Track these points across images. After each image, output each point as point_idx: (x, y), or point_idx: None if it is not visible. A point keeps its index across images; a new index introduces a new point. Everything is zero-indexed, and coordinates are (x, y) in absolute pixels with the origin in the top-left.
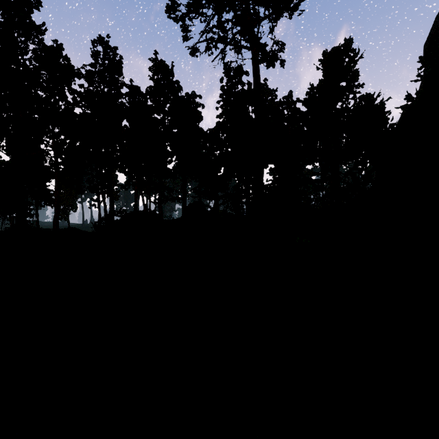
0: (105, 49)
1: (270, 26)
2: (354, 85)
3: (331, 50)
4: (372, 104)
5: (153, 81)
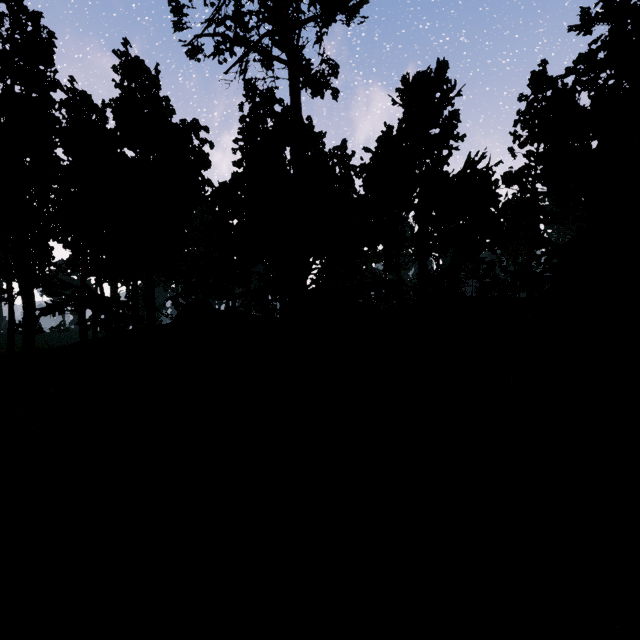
0: (14, 11)
1: (317, 32)
2: (454, 135)
3: (416, 75)
4: (474, 169)
5: (122, 90)
